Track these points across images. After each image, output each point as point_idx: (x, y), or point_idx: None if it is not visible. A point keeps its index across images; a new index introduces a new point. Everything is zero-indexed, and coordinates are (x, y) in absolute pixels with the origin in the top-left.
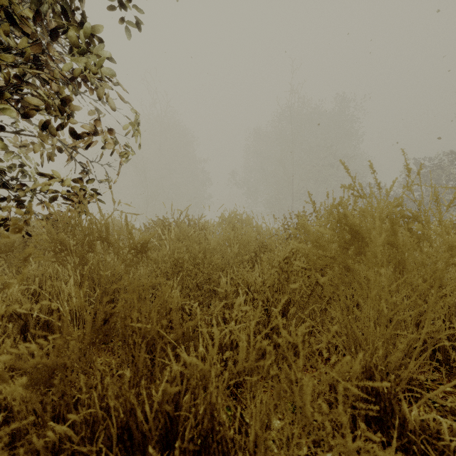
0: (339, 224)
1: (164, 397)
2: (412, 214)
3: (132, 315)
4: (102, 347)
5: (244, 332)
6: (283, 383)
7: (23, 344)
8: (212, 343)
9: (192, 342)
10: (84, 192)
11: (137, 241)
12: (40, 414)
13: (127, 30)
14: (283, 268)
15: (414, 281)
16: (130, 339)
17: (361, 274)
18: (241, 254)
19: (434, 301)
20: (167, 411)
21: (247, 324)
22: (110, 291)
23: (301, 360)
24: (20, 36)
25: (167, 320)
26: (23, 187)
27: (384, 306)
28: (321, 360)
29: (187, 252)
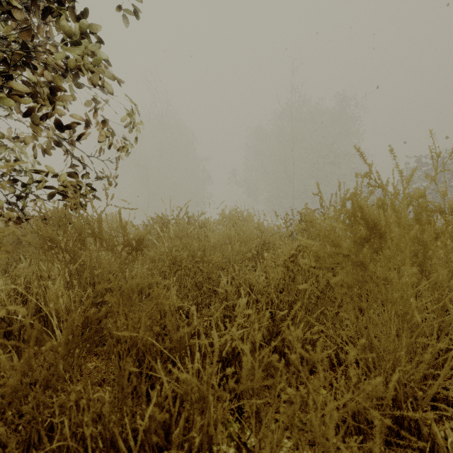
0: (354, 217)
1: (152, 424)
2: (434, 207)
3: (118, 322)
4: (95, 350)
5: (247, 337)
6: (298, 411)
7: (1, 351)
8: (211, 350)
9: (188, 351)
10: (80, 188)
11: (132, 238)
12: (5, 441)
13: (124, 19)
14: (288, 267)
15: (437, 282)
16: (114, 350)
17: (373, 274)
18: (242, 252)
19: (450, 303)
20: (155, 444)
21: (250, 330)
22: (93, 294)
23: (322, 384)
24: (13, 26)
25: (161, 326)
26: (15, 182)
27: (416, 312)
28: (330, 366)
29: (185, 250)
